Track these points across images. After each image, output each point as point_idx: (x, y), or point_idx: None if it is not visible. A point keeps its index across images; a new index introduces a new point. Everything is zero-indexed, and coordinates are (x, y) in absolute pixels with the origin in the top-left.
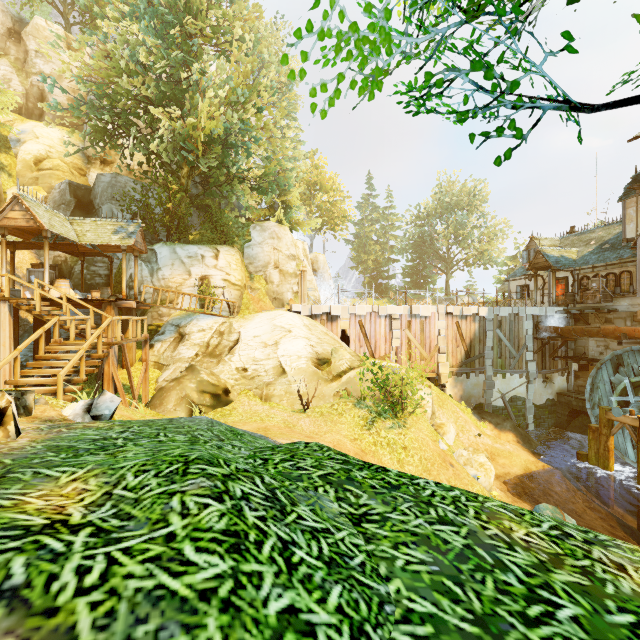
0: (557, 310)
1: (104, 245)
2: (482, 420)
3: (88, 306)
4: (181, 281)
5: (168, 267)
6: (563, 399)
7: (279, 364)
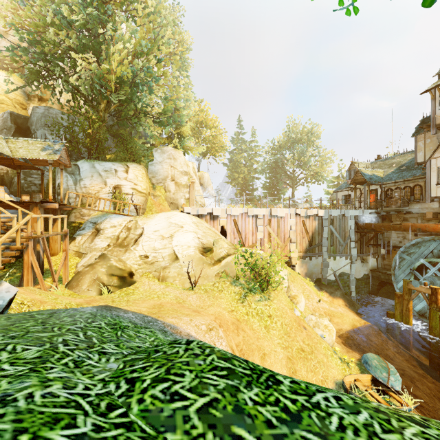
0: (370, 212)
1: (35, 160)
2: (321, 290)
3: (17, 207)
4: (99, 189)
5: (88, 178)
6: (374, 274)
7: (173, 252)
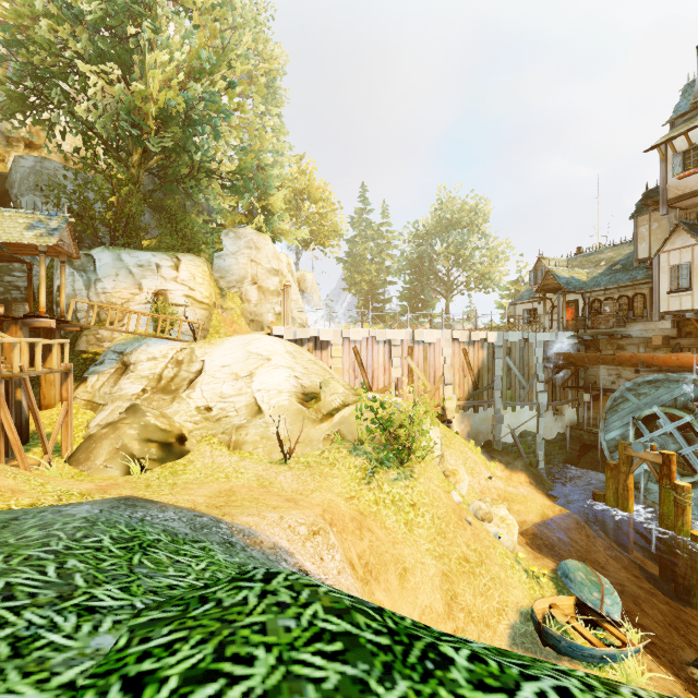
0: (568, 336)
1: (16, 245)
2: (492, 460)
3: None
4: (128, 296)
5: (110, 278)
6: (574, 433)
7: (254, 401)
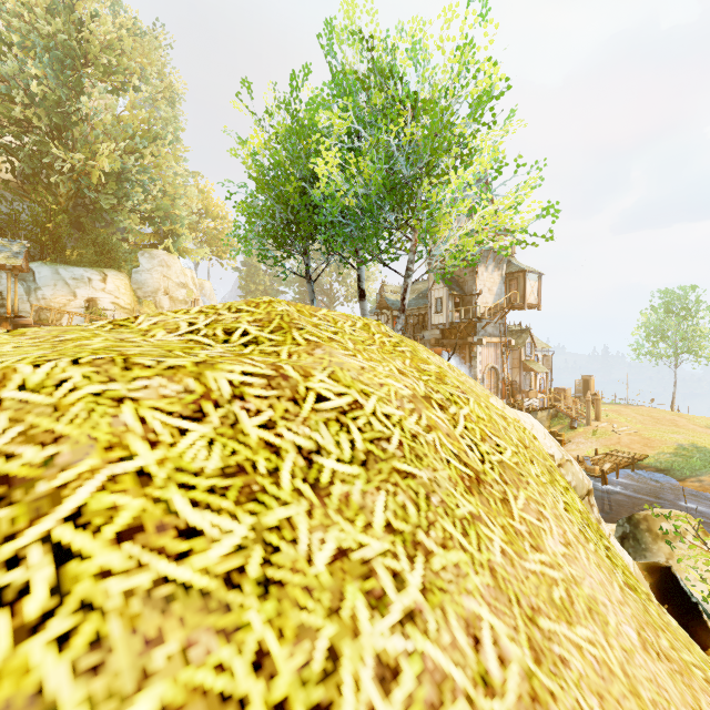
0: None
1: None
2: None
3: None
4: (65, 302)
5: (50, 287)
6: None
7: None
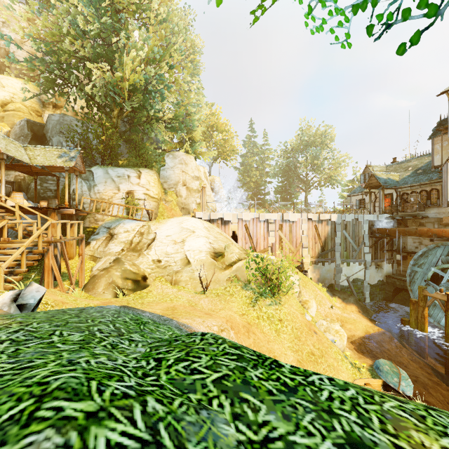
0: (385, 217)
1: (52, 166)
2: (333, 296)
3: (36, 212)
4: (112, 194)
5: (102, 184)
6: (389, 280)
7: (185, 257)
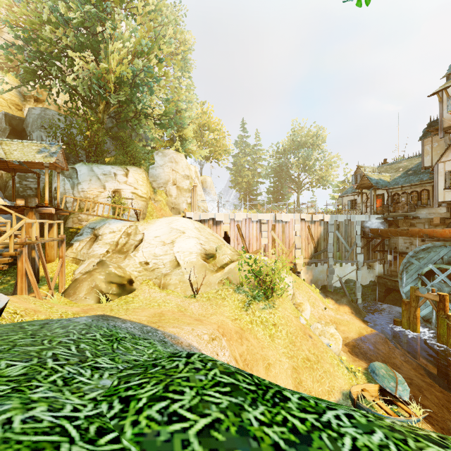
0: (377, 217)
1: (31, 163)
2: (326, 297)
3: (11, 211)
4: (97, 193)
5: (86, 182)
6: (381, 280)
7: (175, 258)
